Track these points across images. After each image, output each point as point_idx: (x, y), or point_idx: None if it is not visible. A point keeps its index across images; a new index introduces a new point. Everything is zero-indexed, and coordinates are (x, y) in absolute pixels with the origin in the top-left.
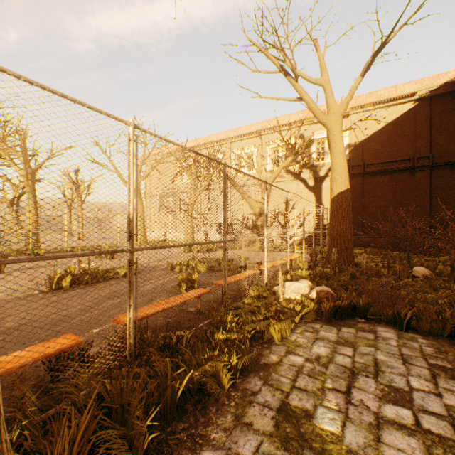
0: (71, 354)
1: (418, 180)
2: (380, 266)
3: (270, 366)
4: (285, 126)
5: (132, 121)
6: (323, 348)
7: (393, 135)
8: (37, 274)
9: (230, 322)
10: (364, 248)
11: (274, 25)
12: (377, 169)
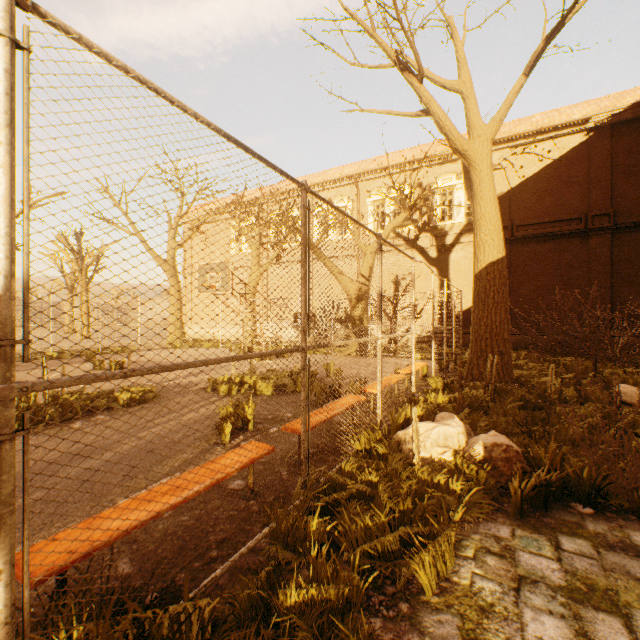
0: None
1: (593, 249)
2: (558, 382)
3: None
4: (394, 168)
5: None
6: (548, 618)
7: (556, 182)
8: None
9: (316, 529)
10: (515, 351)
11: None
12: (532, 233)
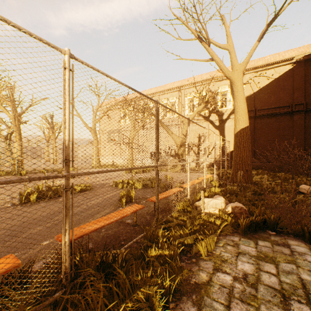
0: (11, 275)
1: (295, 120)
2: (273, 184)
3: (201, 287)
4: (198, 83)
5: (67, 50)
6: (247, 264)
7: (277, 88)
8: (15, 189)
9: (161, 235)
10: (256, 170)
11: (193, 1)
12: (265, 113)
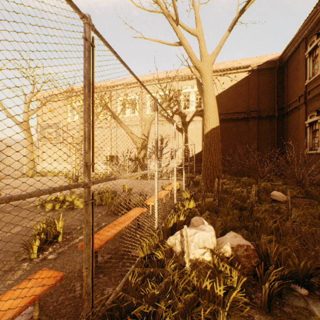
0: None
1: (250, 126)
2: (245, 191)
3: None
4: (160, 80)
5: None
6: None
7: (235, 94)
8: None
9: None
10: None
11: None
12: (225, 117)
